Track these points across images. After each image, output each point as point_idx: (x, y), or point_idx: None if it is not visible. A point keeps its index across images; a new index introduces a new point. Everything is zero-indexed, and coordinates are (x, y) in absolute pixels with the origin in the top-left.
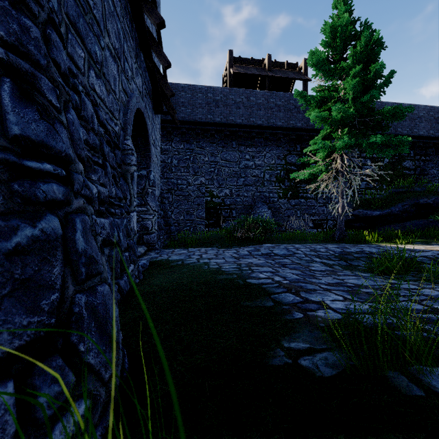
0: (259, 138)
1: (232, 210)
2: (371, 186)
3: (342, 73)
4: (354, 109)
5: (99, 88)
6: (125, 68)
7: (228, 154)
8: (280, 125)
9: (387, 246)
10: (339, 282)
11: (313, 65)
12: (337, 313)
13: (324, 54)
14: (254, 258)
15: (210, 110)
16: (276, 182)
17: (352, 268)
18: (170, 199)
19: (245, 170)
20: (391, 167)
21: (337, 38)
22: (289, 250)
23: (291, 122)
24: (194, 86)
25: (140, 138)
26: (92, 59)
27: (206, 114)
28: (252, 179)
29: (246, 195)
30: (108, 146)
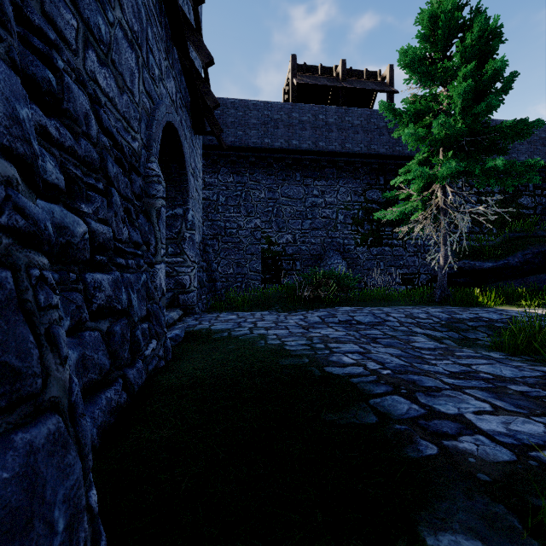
0: (331, 168)
1: (296, 261)
2: (477, 229)
3: (445, 76)
4: (462, 124)
5: (105, 81)
6: (150, 62)
7: (290, 189)
8: (357, 151)
9: (511, 310)
10: (465, 370)
11: (405, 66)
12: (498, 444)
13: (421, 51)
14: (330, 327)
15: (268, 132)
16: (352, 224)
17: (470, 343)
18: (216, 248)
19: (312, 209)
20: (503, 204)
21: (438, 30)
22: (377, 315)
23: (372, 147)
24: (247, 102)
25: (175, 164)
26: (91, 34)
27: (262, 137)
28: (322, 221)
29: (314, 241)
30: (117, 166)
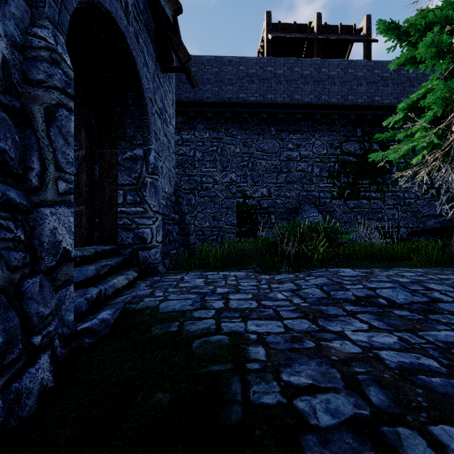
0: (306, 121)
1: (271, 214)
2: None
3: None
4: None
5: None
6: None
7: (265, 143)
8: (334, 103)
9: None
10: None
11: None
12: None
13: None
14: (352, 317)
15: (243, 86)
16: (328, 177)
17: None
18: (192, 202)
19: (287, 163)
20: None
21: None
22: (410, 288)
23: (349, 98)
24: (222, 58)
25: (130, 93)
26: None
27: (238, 92)
28: (297, 174)
29: (289, 195)
30: None
